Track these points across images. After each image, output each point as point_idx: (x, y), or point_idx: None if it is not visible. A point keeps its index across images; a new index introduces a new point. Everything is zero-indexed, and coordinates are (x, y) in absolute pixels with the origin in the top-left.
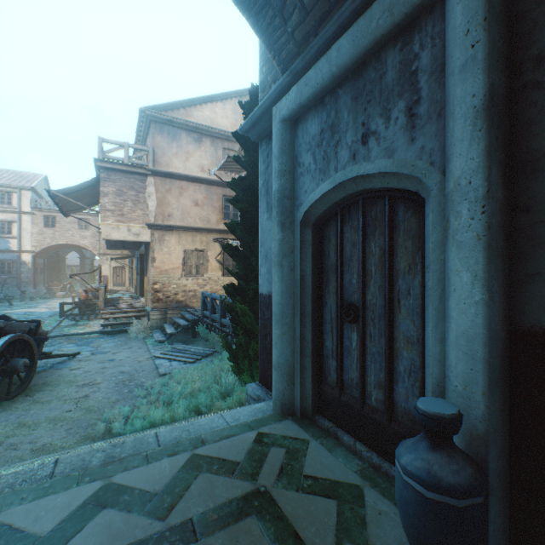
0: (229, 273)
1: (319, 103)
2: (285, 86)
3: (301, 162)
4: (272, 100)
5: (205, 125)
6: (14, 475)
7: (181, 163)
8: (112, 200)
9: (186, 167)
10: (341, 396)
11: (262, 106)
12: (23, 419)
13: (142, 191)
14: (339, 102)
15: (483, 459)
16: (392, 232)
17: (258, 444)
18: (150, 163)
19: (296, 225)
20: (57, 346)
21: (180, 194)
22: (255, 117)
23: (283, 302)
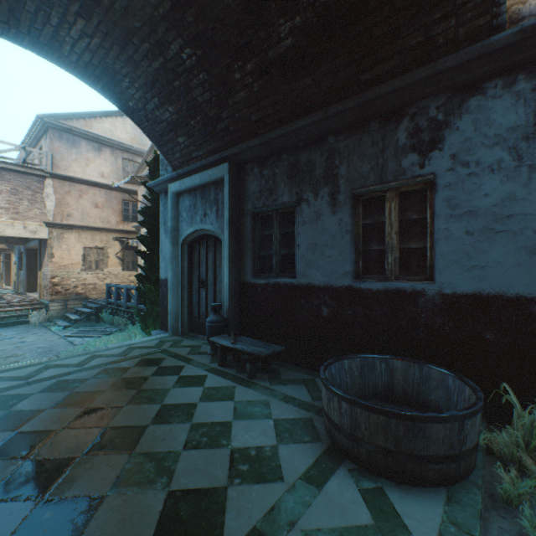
0: (129, 268)
1: (190, 192)
2: (174, 177)
3: (182, 215)
4: (167, 179)
5: (106, 137)
6: (39, 360)
7: (81, 168)
8: (6, 198)
9: (86, 172)
10: (199, 320)
11: (162, 180)
12: None
13: (40, 191)
14: (197, 196)
15: (228, 317)
16: (215, 251)
17: (161, 342)
18: (48, 166)
19: (180, 244)
20: None
21: (80, 196)
22: (158, 183)
23: (173, 281)
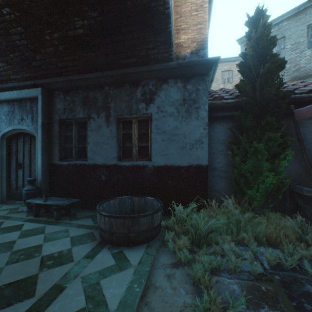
0: None
1: (8, 102)
2: None
3: (1, 117)
4: None
5: None
6: None
7: None
8: None
9: None
10: (17, 191)
11: None
12: None
13: None
14: (15, 106)
15: (41, 186)
16: (31, 144)
17: None
18: None
19: None
20: None
21: None
22: None
23: None
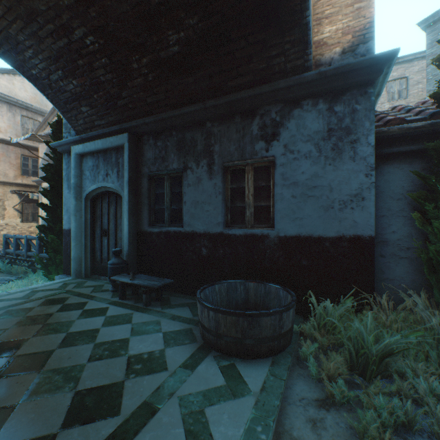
0: (28, 220)
1: (93, 154)
2: (78, 140)
3: (86, 174)
4: (71, 141)
5: (2, 93)
6: None
7: None
8: None
9: None
10: (102, 264)
11: (66, 141)
12: None
13: None
14: (100, 158)
15: (128, 260)
16: (117, 206)
17: (65, 284)
18: None
19: (83, 199)
20: None
21: None
22: (61, 143)
23: (77, 231)
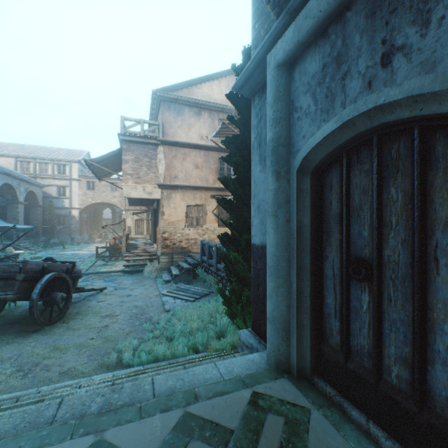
0: (223, 224)
1: (321, 36)
2: (280, 29)
3: (298, 106)
4: (265, 50)
5: (204, 100)
6: (22, 414)
7: (185, 133)
8: (131, 166)
9: (188, 136)
10: (346, 362)
11: (255, 58)
12: (57, 343)
13: (154, 157)
14: (347, 27)
15: None
16: (424, 173)
17: (253, 407)
18: (160, 135)
19: (292, 173)
20: (90, 281)
21: (184, 159)
22: (247, 72)
23: (277, 254)
